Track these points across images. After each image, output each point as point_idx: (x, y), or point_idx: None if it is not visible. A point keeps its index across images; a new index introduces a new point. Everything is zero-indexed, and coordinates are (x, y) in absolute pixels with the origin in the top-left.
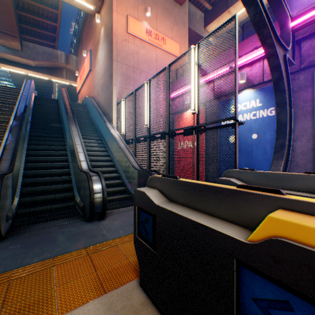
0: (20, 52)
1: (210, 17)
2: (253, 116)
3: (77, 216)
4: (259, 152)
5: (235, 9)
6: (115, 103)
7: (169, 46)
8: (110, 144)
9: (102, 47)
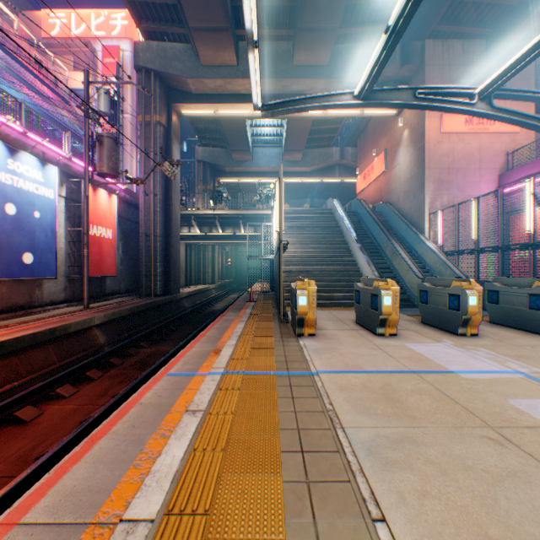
0: (299, 163)
1: None
2: None
3: None
4: None
5: None
6: (426, 213)
7: (498, 124)
8: (424, 256)
9: (405, 151)
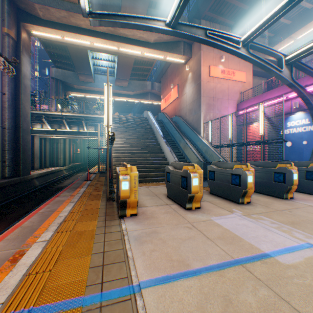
0: (126, 88)
1: (272, 43)
2: (303, 129)
3: (204, 180)
4: (307, 152)
5: (295, 35)
6: (202, 123)
7: (236, 76)
8: (202, 148)
9: (189, 85)
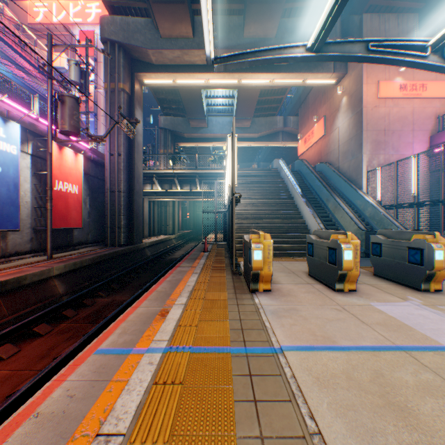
0: (248, 130)
1: None
2: None
3: (366, 258)
4: None
5: None
6: (364, 171)
7: (429, 90)
8: (364, 210)
9: (343, 116)
